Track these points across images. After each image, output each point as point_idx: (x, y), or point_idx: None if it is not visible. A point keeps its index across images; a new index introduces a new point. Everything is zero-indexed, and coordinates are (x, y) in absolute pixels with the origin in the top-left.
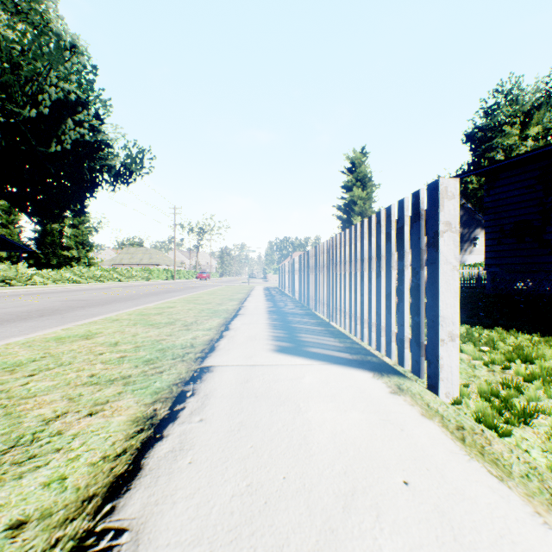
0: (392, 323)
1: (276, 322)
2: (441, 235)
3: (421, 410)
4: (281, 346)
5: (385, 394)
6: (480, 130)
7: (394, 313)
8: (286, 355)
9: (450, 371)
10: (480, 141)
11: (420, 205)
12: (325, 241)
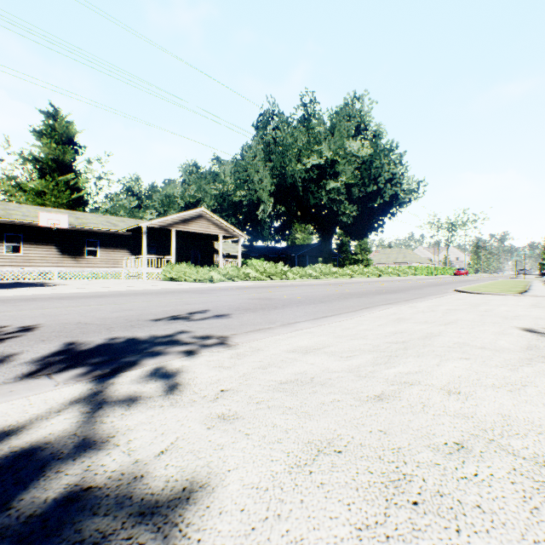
0: None
1: None
2: None
3: None
4: None
5: None
6: None
7: None
8: None
9: None
10: None
11: None
12: None
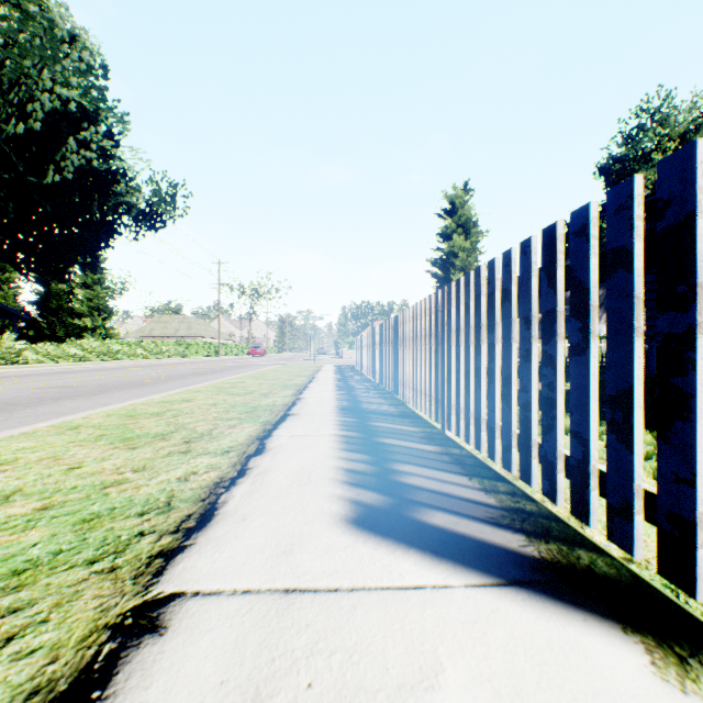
0: (634, 466)
1: (351, 432)
2: None
3: None
4: (362, 504)
5: None
6: (618, 161)
7: (640, 442)
8: (376, 543)
9: None
10: (618, 175)
11: None
12: (433, 294)
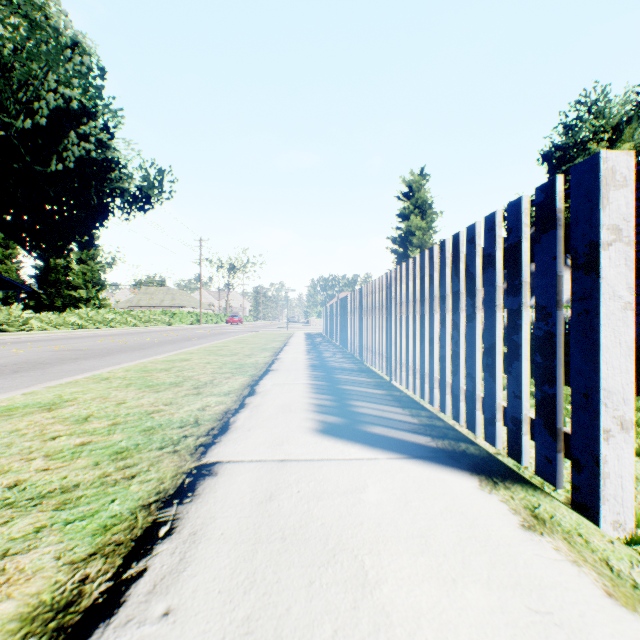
0: (496, 391)
1: (320, 381)
2: (604, 248)
3: (600, 579)
4: (327, 422)
5: (516, 532)
6: (559, 149)
7: (500, 376)
8: (335, 441)
9: (620, 483)
10: (559, 161)
11: (556, 203)
12: (384, 275)
